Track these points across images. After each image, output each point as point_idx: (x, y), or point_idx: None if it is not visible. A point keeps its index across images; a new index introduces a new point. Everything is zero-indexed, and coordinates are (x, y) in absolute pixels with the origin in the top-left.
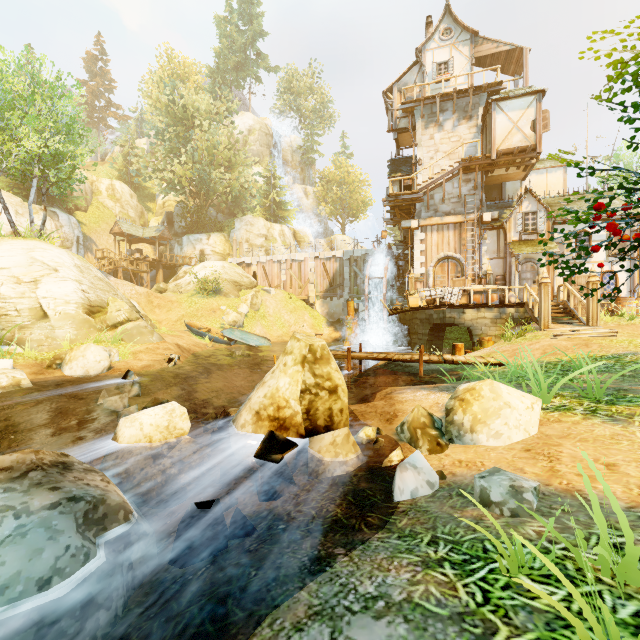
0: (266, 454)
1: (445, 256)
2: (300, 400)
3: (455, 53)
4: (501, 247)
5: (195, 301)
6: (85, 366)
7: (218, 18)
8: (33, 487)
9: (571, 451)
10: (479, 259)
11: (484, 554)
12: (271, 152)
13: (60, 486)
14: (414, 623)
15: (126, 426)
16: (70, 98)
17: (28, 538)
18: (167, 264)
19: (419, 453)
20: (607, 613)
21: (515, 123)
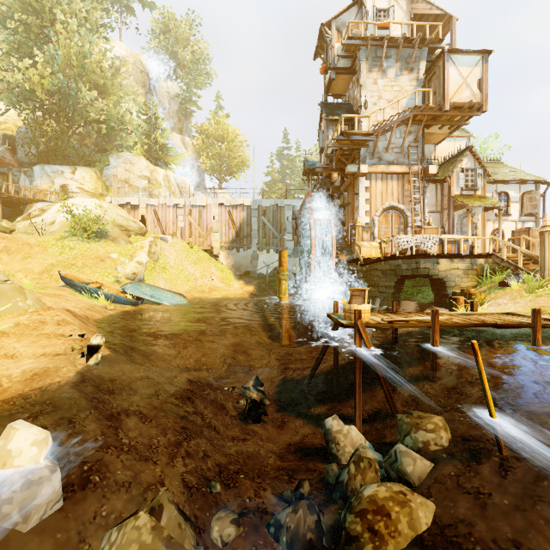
0: None
1: (390, 206)
2: None
3: (393, 3)
4: (439, 201)
5: (69, 245)
6: None
7: None
8: None
9: None
10: (423, 211)
11: None
12: (147, 92)
13: None
14: None
15: None
16: None
17: None
18: (9, 198)
19: None
20: None
21: (465, 78)
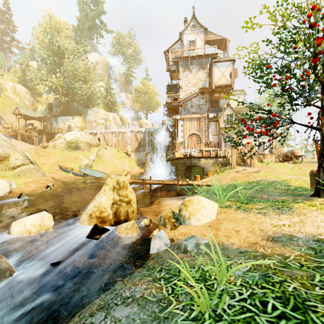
0: (92, 236)
1: (192, 133)
2: (111, 208)
3: (197, 37)
4: (217, 130)
5: (64, 153)
6: None
7: (79, 0)
8: None
9: (225, 226)
10: (207, 135)
11: (178, 273)
12: (108, 75)
13: None
14: (141, 305)
15: (15, 226)
16: None
17: None
18: (48, 132)
19: (163, 231)
20: (205, 291)
21: (223, 73)
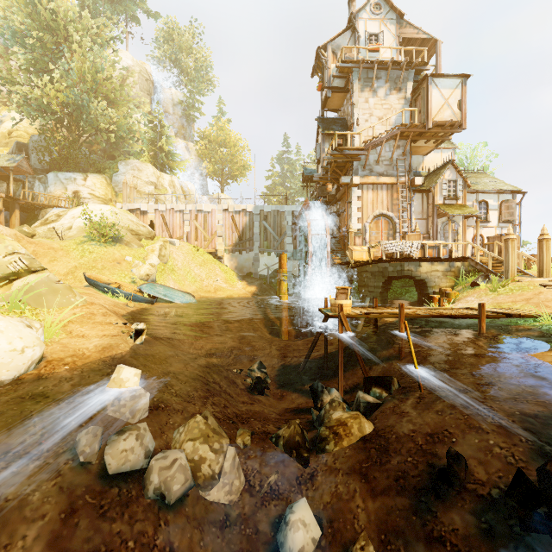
0: None
1: (380, 214)
2: None
3: (384, 28)
4: (424, 209)
5: (89, 249)
6: None
7: None
8: None
9: None
10: (410, 218)
11: None
12: (152, 100)
13: None
14: None
15: None
16: None
17: None
18: (25, 204)
19: None
20: None
21: (446, 99)
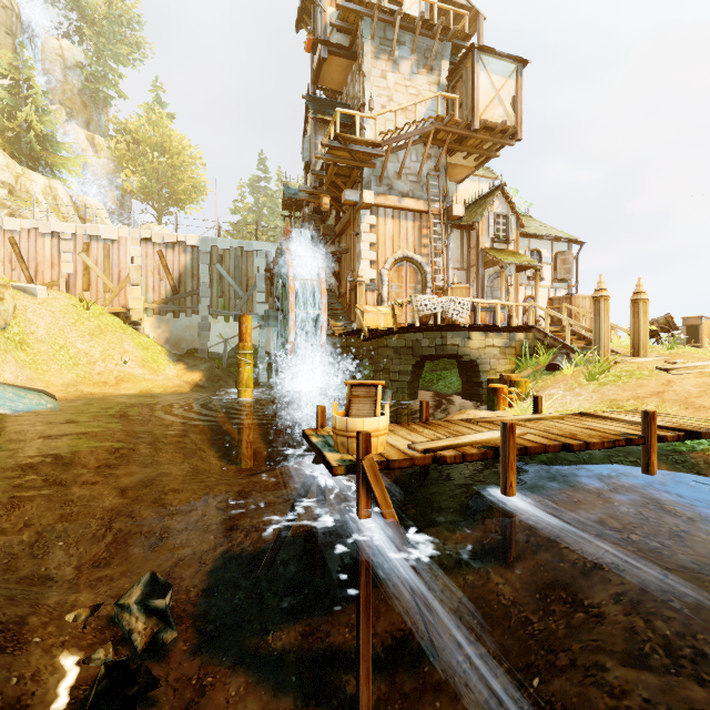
0: None
1: (404, 256)
2: None
3: None
4: (465, 255)
5: None
6: None
7: None
8: None
9: None
10: (446, 266)
11: None
12: (17, 46)
13: None
14: None
15: None
16: None
17: None
18: None
19: None
20: None
21: (497, 91)
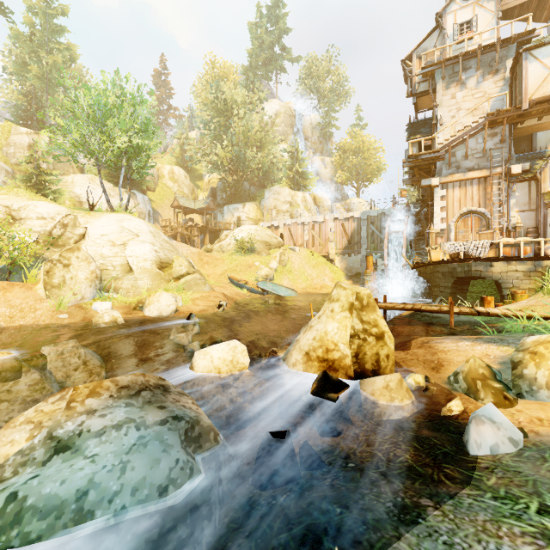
0: (322, 392)
1: (468, 211)
2: (349, 344)
3: (479, 10)
4: (533, 199)
5: (235, 258)
6: (159, 309)
7: (251, 24)
8: (146, 404)
9: None
10: (507, 212)
11: None
12: (294, 131)
13: (165, 405)
14: None
15: (200, 358)
16: (146, 103)
17: (148, 448)
18: (212, 229)
19: (493, 406)
20: None
21: None
